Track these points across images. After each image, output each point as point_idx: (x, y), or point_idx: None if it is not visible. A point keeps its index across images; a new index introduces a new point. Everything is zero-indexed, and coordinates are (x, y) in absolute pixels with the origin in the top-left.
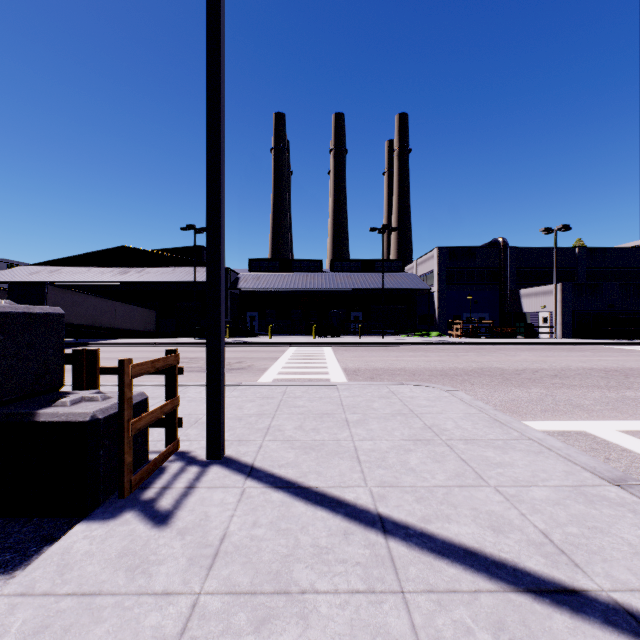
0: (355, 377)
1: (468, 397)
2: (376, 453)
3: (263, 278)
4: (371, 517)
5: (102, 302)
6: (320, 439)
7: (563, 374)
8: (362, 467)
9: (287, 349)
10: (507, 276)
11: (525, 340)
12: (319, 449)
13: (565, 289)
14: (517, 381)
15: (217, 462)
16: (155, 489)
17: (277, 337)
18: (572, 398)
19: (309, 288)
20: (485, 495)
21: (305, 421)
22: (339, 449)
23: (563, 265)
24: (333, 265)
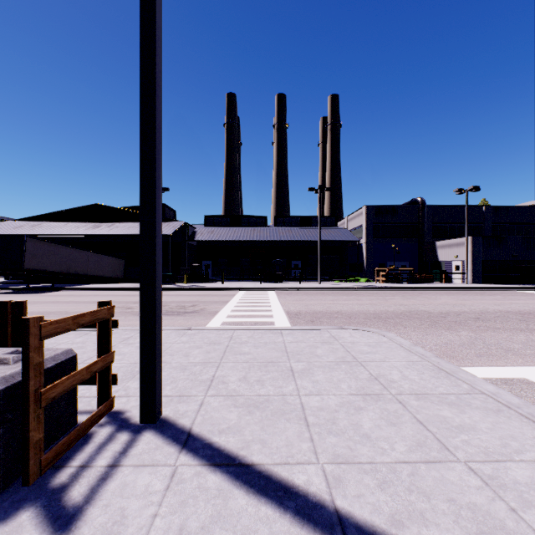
0: (297, 320)
1: (407, 342)
2: (325, 413)
3: (216, 232)
4: (328, 517)
5: (76, 252)
6: (265, 394)
7: (484, 317)
8: (311, 433)
9: (236, 293)
10: (425, 230)
11: (442, 285)
12: (264, 407)
13: (475, 241)
14: (445, 324)
15: (151, 426)
16: (71, 469)
17: (228, 282)
18: (501, 341)
19: (256, 240)
20: (458, 476)
21: (250, 371)
22: (285, 407)
23: (472, 221)
24: (276, 221)
